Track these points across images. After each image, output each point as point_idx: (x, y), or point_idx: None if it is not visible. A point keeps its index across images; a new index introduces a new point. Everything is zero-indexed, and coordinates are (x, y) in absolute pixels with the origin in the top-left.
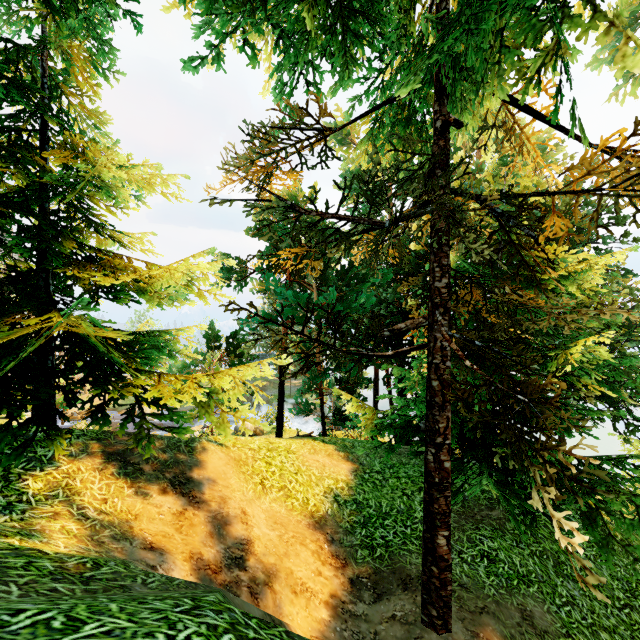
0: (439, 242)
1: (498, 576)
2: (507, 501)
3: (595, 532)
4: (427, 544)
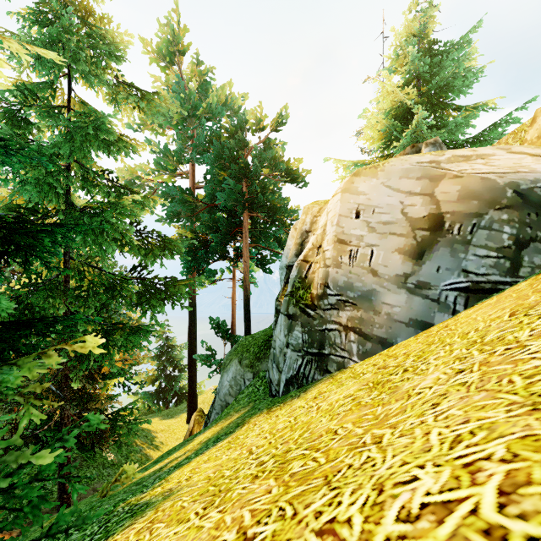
0: (67, 378)
1: (84, 485)
2: (84, 453)
3: (116, 445)
4: (62, 489)
